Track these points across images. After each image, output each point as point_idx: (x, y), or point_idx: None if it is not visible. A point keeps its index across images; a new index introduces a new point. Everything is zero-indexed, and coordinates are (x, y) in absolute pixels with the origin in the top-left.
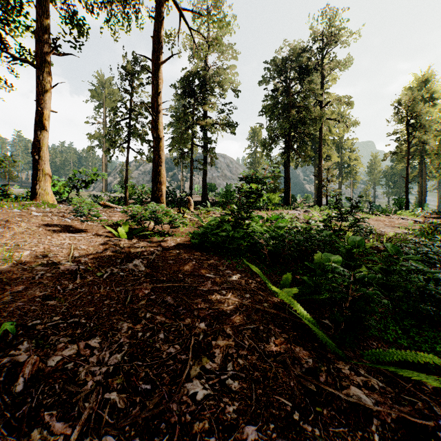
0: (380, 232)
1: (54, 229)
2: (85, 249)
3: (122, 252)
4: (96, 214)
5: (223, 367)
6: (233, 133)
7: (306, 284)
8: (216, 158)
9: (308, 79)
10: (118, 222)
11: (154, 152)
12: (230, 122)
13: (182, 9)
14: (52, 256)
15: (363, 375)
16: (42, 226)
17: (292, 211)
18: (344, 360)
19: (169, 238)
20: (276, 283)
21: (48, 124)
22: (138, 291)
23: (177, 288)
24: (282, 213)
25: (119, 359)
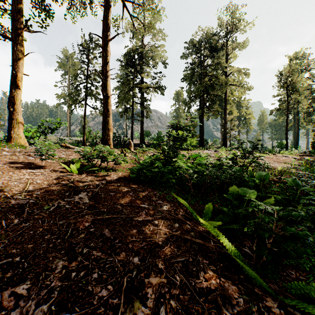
0: (271, 167)
1: (17, 166)
2: (40, 184)
3: (72, 185)
4: (52, 154)
5: (156, 312)
6: (163, 94)
7: (226, 213)
8: (150, 112)
9: (216, 56)
10: (73, 160)
11: (104, 107)
12: (160, 86)
13: (125, 1)
14: (8, 190)
15: (293, 314)
16: (8, 163)
17: (206, 151)
18: (271, 295)
19: (113, 173)
20: (200, 212)
21: (21, 84)
22: (79, 224)
23: (115, 219)
24: (200, 152)
25: (45, 311)
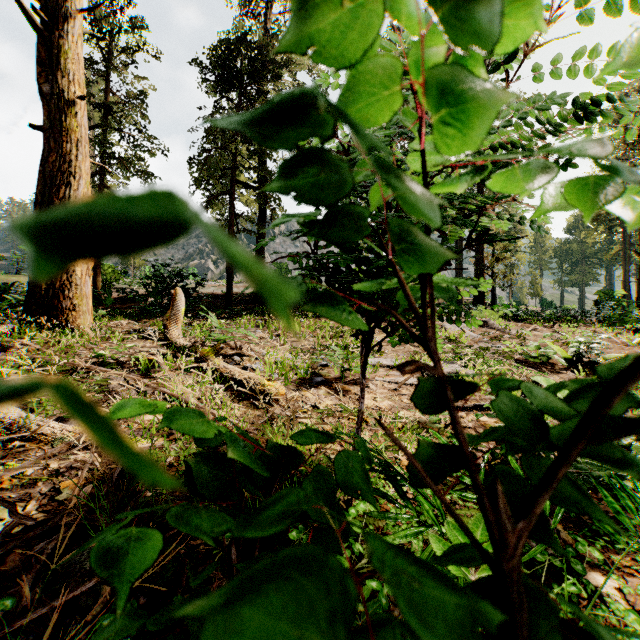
0: None
1: None
2: None
3: None
4: None
5: None
6: None
7: None
8: (282, 209)
9: None
10: None
11: (44, 143)
12: None
13: None
14: None
15: None
16: None
17: (453, 325)
18: None
19: None
20: None
21: None
22: None
23: None
24: None
25: None
